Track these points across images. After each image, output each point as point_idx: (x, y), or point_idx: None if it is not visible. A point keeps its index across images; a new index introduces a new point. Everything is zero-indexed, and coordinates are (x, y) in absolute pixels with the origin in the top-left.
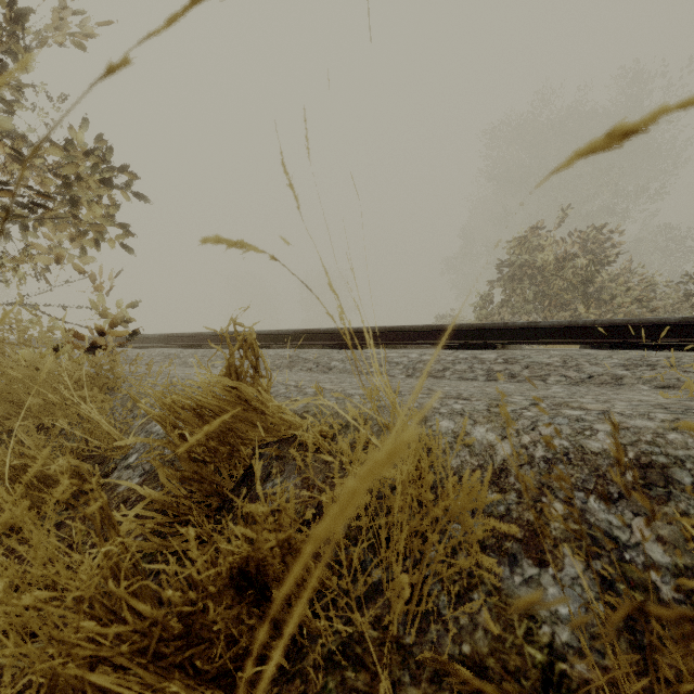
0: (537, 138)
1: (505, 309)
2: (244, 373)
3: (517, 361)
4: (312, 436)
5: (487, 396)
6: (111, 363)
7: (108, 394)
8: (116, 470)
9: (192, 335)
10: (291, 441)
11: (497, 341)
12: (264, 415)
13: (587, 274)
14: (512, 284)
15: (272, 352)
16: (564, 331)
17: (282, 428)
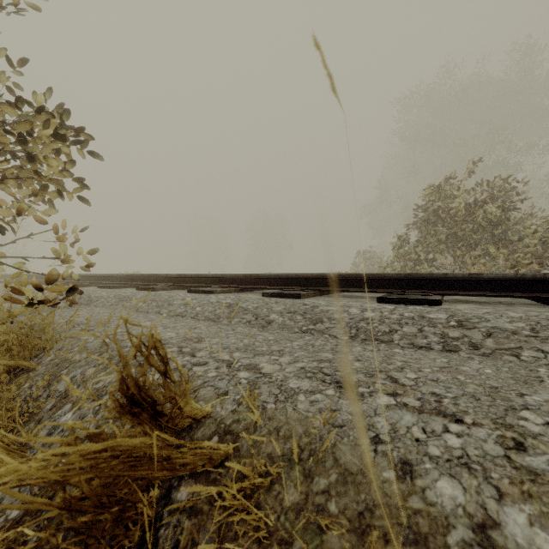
0: (441, 104)
1: (421, 248)
2: (149, 382)
3: (475, 325)
4: (238, 502)
5: (483, 410)
6: (43, 323)
7: (38, 356)
8: (2, 484)
9: (149, 276)
10: (212, 479)
11: (435, 291)
12: (167, 460)
13: (496, 219)
14: (427, 227)
15: (215, 299)
16: (509, 283)
17: (199, 464)
